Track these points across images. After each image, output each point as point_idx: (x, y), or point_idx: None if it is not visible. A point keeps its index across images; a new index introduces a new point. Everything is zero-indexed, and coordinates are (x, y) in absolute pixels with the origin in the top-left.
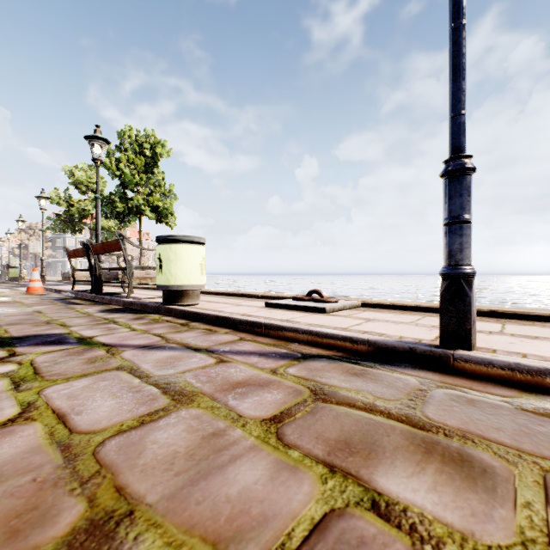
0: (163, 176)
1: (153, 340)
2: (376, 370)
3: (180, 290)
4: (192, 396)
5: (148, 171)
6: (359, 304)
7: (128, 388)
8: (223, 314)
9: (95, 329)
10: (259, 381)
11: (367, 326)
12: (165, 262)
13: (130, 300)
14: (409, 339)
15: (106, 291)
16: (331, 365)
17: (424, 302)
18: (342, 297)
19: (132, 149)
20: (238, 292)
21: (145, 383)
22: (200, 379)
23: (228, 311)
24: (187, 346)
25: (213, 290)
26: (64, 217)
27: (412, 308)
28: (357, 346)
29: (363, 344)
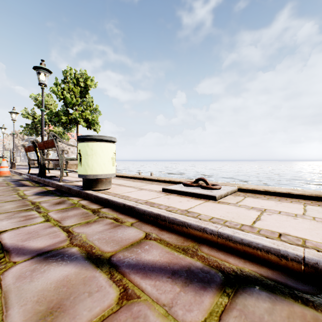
0: (92, 100)
1: (57, 239)
2: None
3: (96, 178)
4: None
5: (82, 96)
6: (236, 189)
7: None
8: (129, 203)
9: (13, 219)
10: None
11: (271, 223)
12: (83, 156)
13: (60, 184)
14: None
15: (50, 174)
16: (279, 311)
17: (292, 189)
18: (220, 183)
19: (72, 83)
20: (140, 176)
21: None
22: None
23: (133, 197)
24: (89, 253)
25: (123, 174)
26: (31, 126)
27: (283, 195)
28: (286, 262)
29: (295, 261)
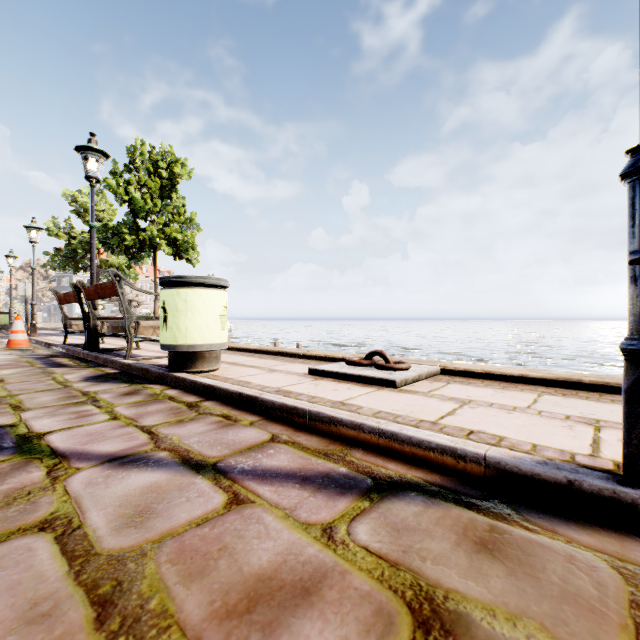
0: (184, 202)
1: (135, 442)
2: (518, 531)
3: (193, 352)
4: (153, 639)
5: (164, 196)
6: (438, 371)
7: (30, 600)
8: (249, 392)
9: (58, 416)
10: (302, 570)
11: (467, 418)
12: (171, 313)
13: (128, 362)
14: (551, 451)
15: (106, 346)
16: (430, 513)
17: (530, 370)
18: (412, 359)
19: (145, 170)
20: (273, 349)
21: (72, 581)
22: (186, 563)
23: (257, 383)
24: (185, 458)
25: (242, 345)
26: (65, 253)
27: (514, 379)
28: (464, 465)
29: (475, 462)
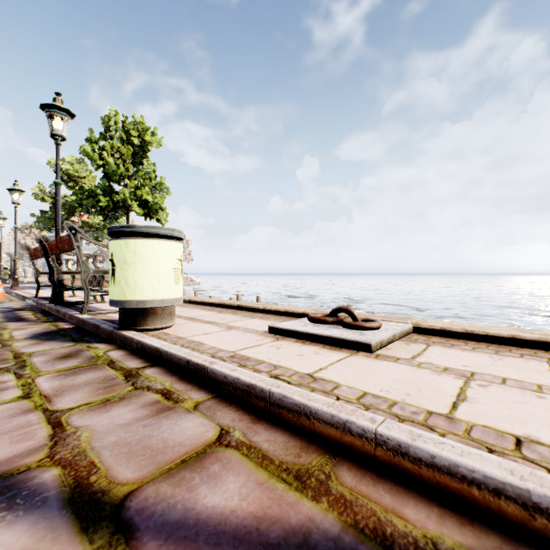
0: (154, 168)
1: (23, 445)
2: None
3: (143, 308)
4: None
5: (136, 161)
6: (410, 329)
7: None
8: (198, 359)
9: None
10: None
11: (491, 409)
12: (119, 266)
13: (83, 317)
14: None
15: (75, 299)
16: None
17: (520, 330)
18: (378, 315)
19: (119, 138)
20: (233, 303)
21: None
22: None
23: (210, 345)
24: (80, 485)
25: (203, 298)
26: (51, 215)
27: (503, 341)
28: (547, 524)
29: None
